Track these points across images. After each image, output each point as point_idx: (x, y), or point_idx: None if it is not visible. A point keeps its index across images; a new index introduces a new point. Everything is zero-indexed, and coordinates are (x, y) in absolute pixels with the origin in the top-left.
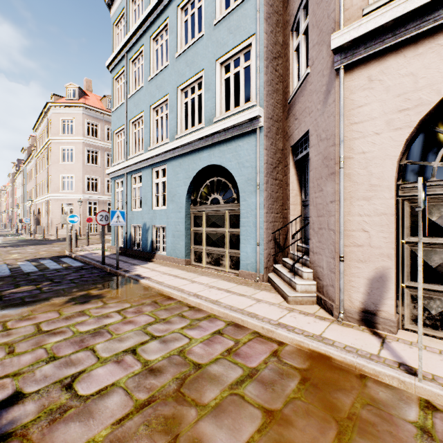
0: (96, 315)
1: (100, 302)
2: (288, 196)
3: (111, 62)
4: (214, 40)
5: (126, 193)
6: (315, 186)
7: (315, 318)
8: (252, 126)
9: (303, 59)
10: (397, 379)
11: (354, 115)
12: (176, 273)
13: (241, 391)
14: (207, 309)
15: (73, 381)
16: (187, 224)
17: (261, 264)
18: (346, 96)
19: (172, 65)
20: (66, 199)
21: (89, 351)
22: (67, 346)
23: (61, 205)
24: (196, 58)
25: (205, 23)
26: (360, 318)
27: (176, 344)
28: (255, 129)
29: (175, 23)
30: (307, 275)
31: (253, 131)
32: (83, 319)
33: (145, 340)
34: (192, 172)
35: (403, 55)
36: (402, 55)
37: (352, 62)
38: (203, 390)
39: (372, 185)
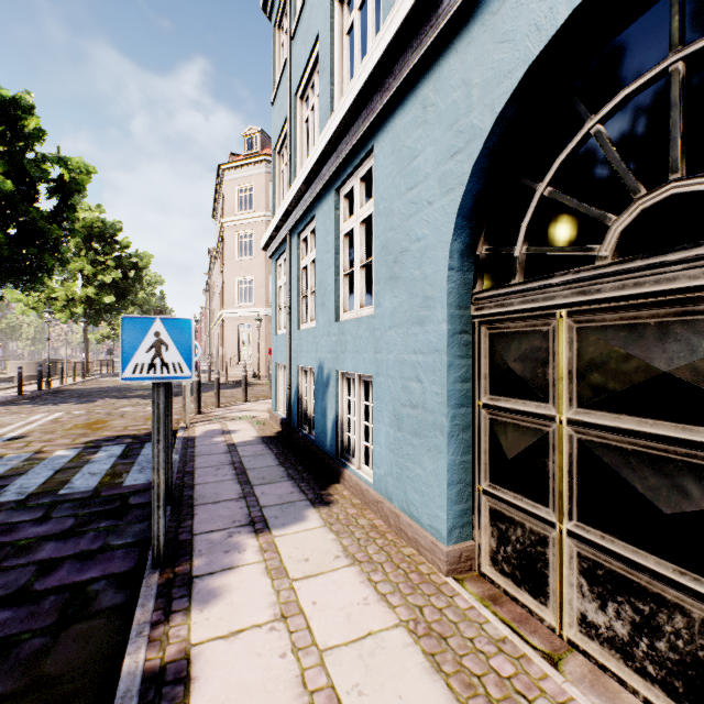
0: None
1: None
2: None
3: None
4: None
5: (288, 284)
6: None
7: None
8: None
9: None
10: None
11: None
12: None
13: None
14: None
15: None
16: (458, 378)
17: None
18: None
19: None
20: (243, 317)
21: None
22: None
23: (237, 328)
24: None
25: None
26: None
27: None
28: None
29: None
30: None
31: None
32: None
33: None
34: (483, 100)
35: None
36: None
37: None
38: None
39: None
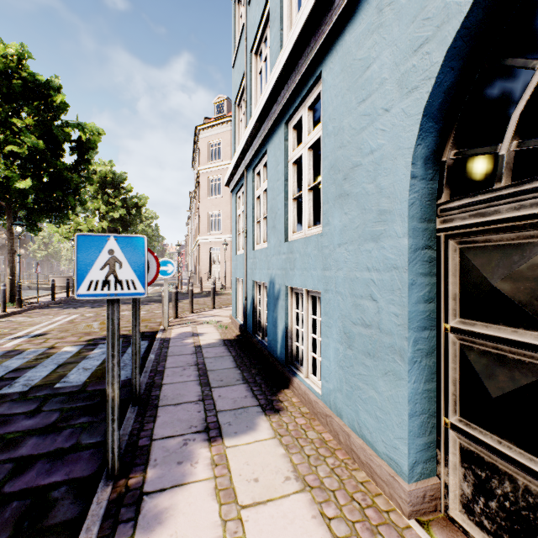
0: None
1: None
2: None
3: None
4: None
5: (245, 212)
6: None
7: None
8: None
9: None
10: None
11: None
12: None
13: None
14: None
15: None
16: (420, 298)
17: None
18: None
19: None
20: (214, 242)
21: None
22: None
23: (209, 250)
24: None
25: None
26: None
27: None
28: None
29: None
30: None
31: None
32: None
33: None
34: None
35: None
36: None
37: None
38: None
39: None
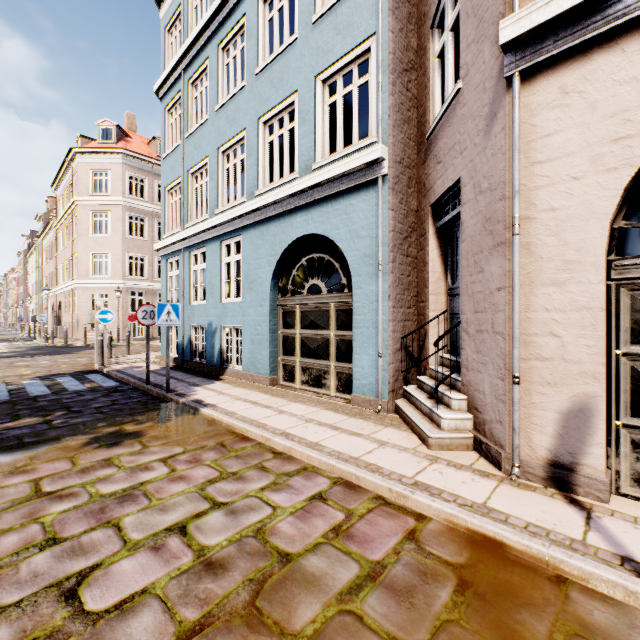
0: (129, 467)
1: (137, 445)
2: (426, 281)
3: (161, 85)
4: (314, 46)
5: (183, 278)
6: (472, 265)
7: (473, 474)
8: (372, 174)
9: (450, 70)
10: (623, 588)
11: (536, 150)
12: (256, 399)
13: (357, 606)
14: (301, 456)
15: (79, 584)
16: (273, 324)
17: (386, 386)
18: (523, 120)
19: (250, 86)
20: (99, 288)
21: (112, 528)
22: (77, 519)
23: (92, 297)
24: (285, 74)
25: (299, 20)
26: (548, 475)
27: (252, 517)
28: (375, 178)
29: (255, 23)
30: (458, 403)
31: (373, 182)
32: (108, 472)
33: (202, 510)
34: (279, 245)
35: (620, 48)
36: (618, 48)
37: (534, 65)
38: (293, 604)
39: (566, 261)
